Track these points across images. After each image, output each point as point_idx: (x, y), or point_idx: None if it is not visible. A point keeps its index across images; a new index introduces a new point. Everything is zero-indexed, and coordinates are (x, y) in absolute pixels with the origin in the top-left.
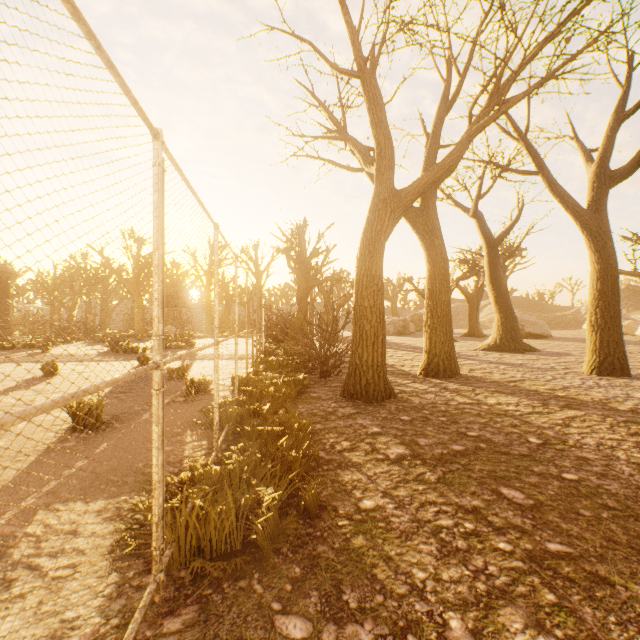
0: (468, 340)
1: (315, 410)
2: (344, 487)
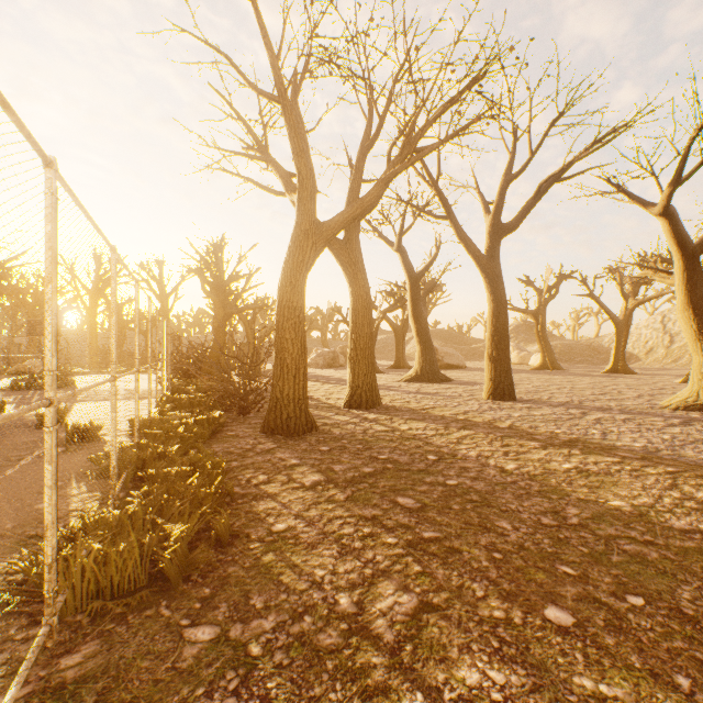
0: (395, 372)
1: (232, 448)
2: (258, 516)
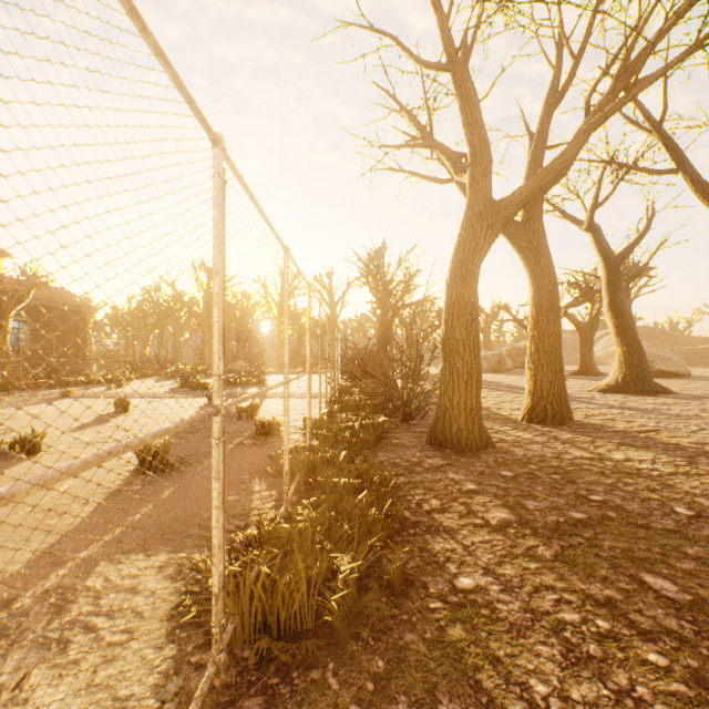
0: (580, 379)
1: (397, 459)
2: (435, 558)
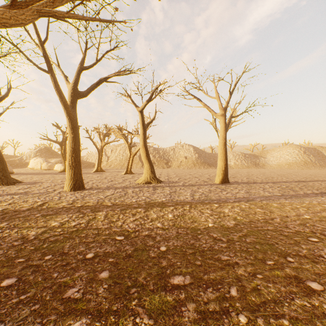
0: None
1: None
2: None
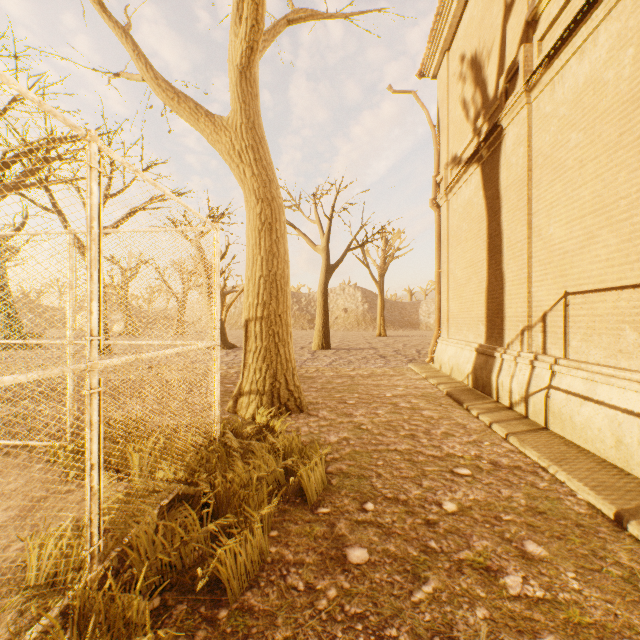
0: None
1: None
2: None
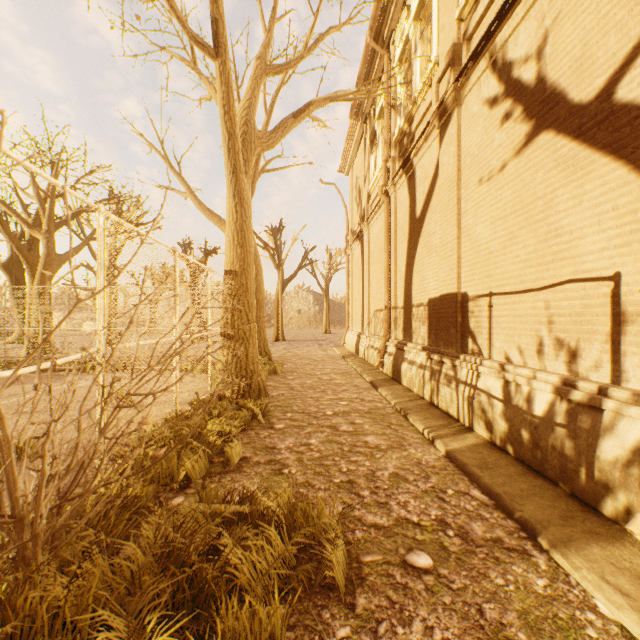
0: None
1: None
2: None
